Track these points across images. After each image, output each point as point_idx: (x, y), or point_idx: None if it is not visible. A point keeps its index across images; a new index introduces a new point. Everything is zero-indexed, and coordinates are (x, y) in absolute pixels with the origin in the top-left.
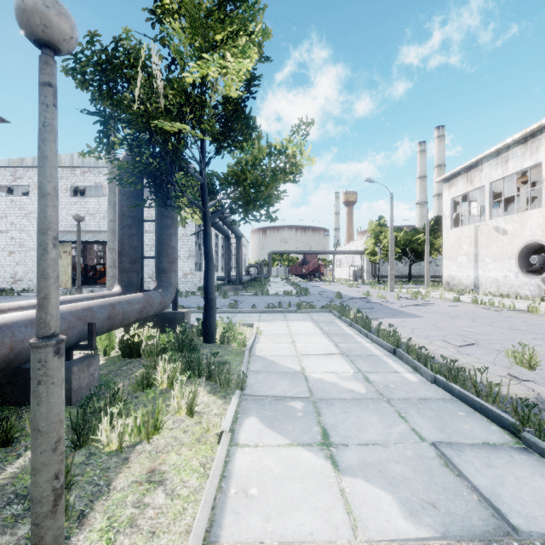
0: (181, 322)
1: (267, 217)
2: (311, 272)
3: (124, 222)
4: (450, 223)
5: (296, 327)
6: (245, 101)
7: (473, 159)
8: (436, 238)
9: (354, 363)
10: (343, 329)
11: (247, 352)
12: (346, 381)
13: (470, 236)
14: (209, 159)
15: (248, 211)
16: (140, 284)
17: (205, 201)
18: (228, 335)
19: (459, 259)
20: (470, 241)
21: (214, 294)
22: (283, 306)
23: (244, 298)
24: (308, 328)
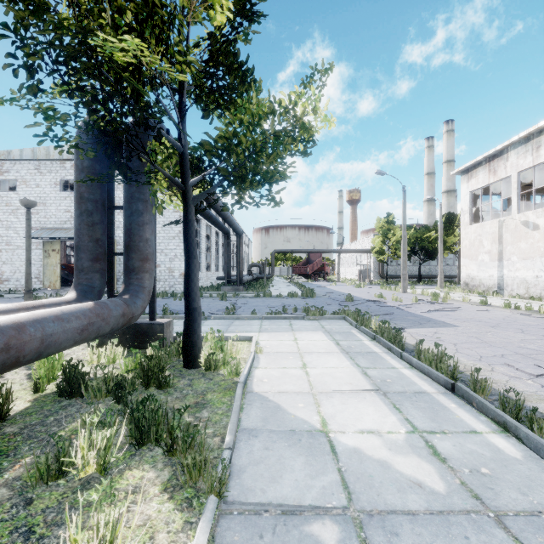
0: (160, 336)
1: (269, 199)
2: (315, 272)
3: (82, 207)
4: (469, 218)
5: (306, 341)
6: (237, 28)
7: (498, 147)
8: (448, 236)
9: (400, 409)
10: (366, 344)
11: (239, 389)
12: (400, 455)
13: (493, 232)
14: (186, 110)
15: (244, 192)
16: (108, 288)
17: (185, 176)
18: (216, 357)
19: (480, 257)
20: (493, 237)
21: (198, 301)
22: (288, 310)
23: (244, 300)
24: (321, 342)
